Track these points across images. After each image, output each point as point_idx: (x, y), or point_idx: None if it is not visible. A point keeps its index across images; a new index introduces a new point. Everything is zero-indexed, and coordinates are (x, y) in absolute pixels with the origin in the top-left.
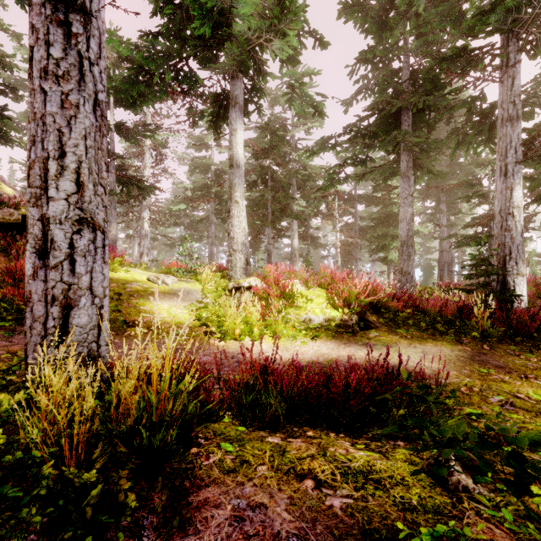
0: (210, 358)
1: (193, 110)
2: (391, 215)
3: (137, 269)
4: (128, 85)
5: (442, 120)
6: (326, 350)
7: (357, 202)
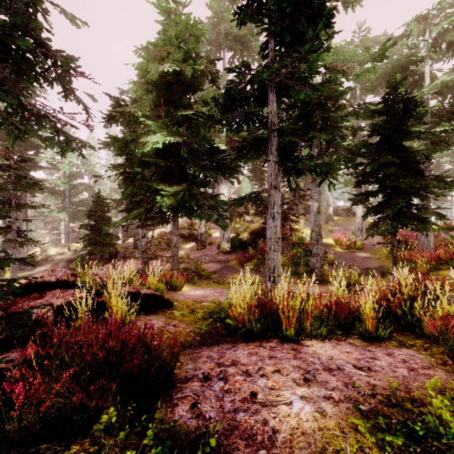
0: None
1: None
2: None
3: None
4: None
5: None
6: None
7: None
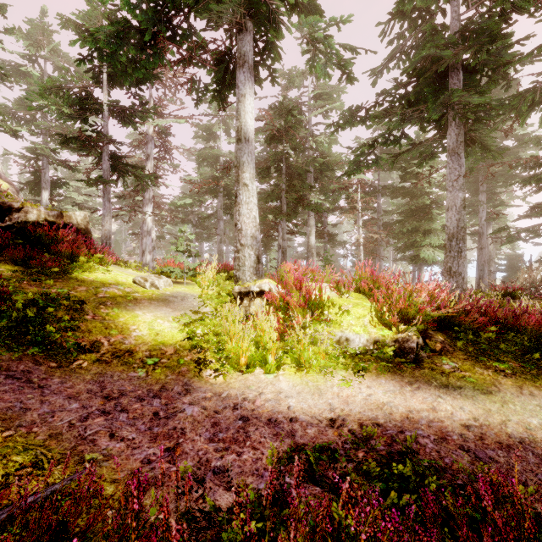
0: (198, 412)
1: (195, 83)
2: (423, 208)
3: (125, 268)
4: (114, 47)
5: (500, 83)
6: (384, 396)
7: (380, 194)
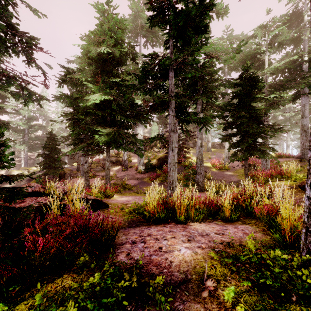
0: None
1: None
2: None
3: None
4: None
5: None
6: None
7: None
